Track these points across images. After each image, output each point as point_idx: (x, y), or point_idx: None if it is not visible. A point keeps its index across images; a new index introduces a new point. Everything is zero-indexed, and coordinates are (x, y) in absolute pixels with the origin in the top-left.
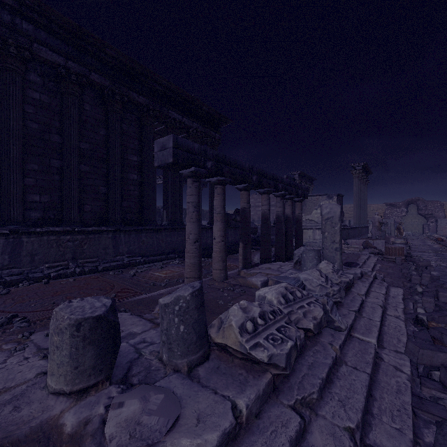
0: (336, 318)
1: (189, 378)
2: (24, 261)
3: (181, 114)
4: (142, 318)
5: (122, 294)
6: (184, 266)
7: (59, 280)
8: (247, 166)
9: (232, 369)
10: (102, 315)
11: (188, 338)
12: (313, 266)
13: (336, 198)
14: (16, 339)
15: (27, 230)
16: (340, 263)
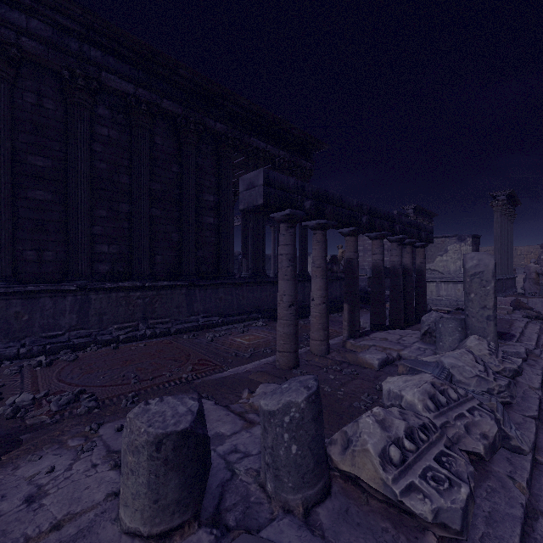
0: (513, 432)
1: (308, 527)
2: (92, 321)
3: (265, 141)
4: (230, 411)
5: (200, 367)
6: (270, 330)
7: (128, 344)
8: (355, 204)
9: (370, 518)
10: (188, 429)
11: (303, 463)
12: (454, 341)
13: (470, 241)
14: (83, 432)
15: (95, 285)
16: (494, 338)
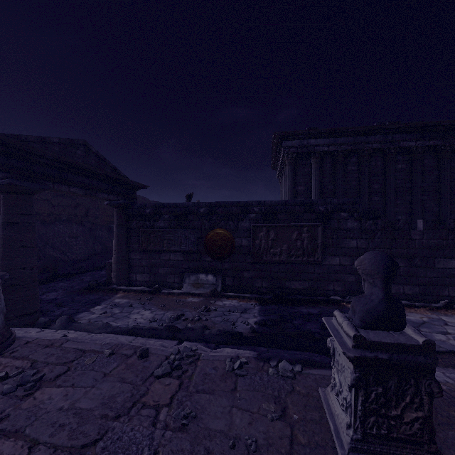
0: None
1: None
2: None
3: None
4: None
5: None
6: None
7: None
8: None
9: None
10: None
11: None
12: None
13: None
14: None
15: None
16: None
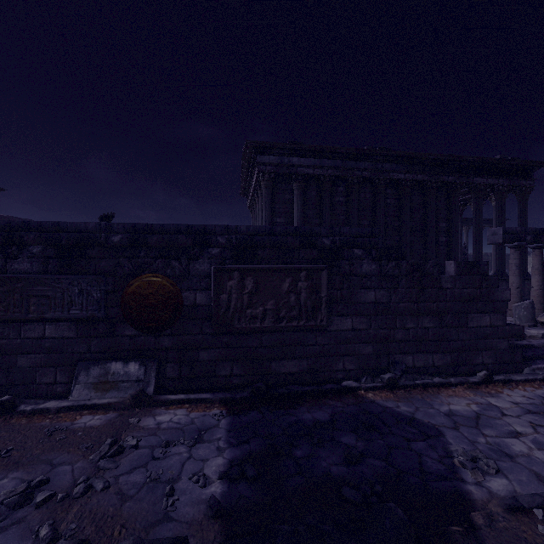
0: None
1: (529, 327)
2: None
3: (485, 177)
4: None
5: None
6: None
7: None
8: None
9: None
10: None
11: (528, 317)
12: None
13: None
14: None
15: None
16: None
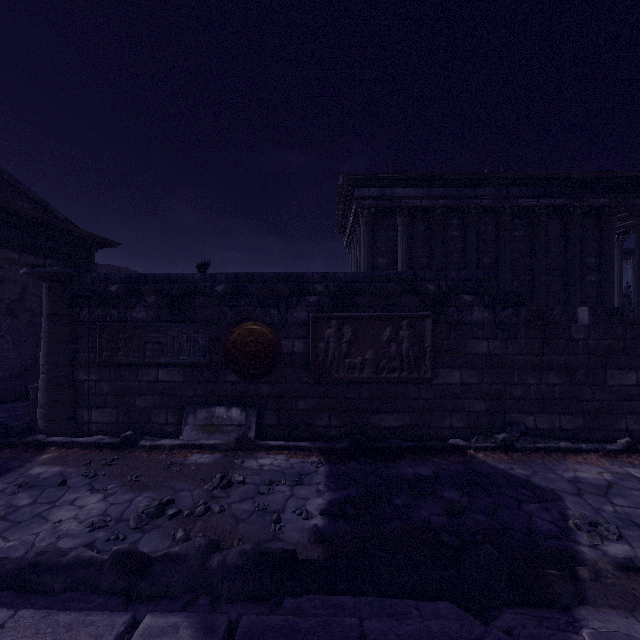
0: None
1: None
2: None
3: None
4: None
5: None
6: None
7: None
8: None
9: None
10: None
11: None
12: None
13: None
14: None
15: None
16: None
